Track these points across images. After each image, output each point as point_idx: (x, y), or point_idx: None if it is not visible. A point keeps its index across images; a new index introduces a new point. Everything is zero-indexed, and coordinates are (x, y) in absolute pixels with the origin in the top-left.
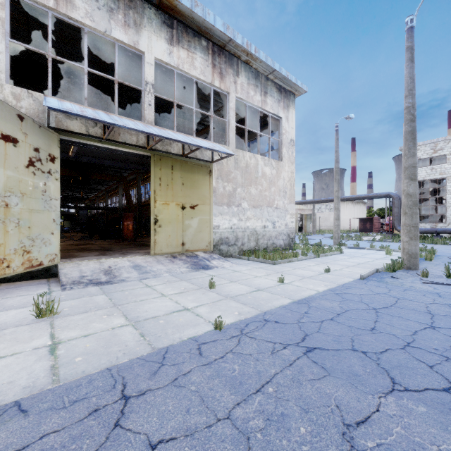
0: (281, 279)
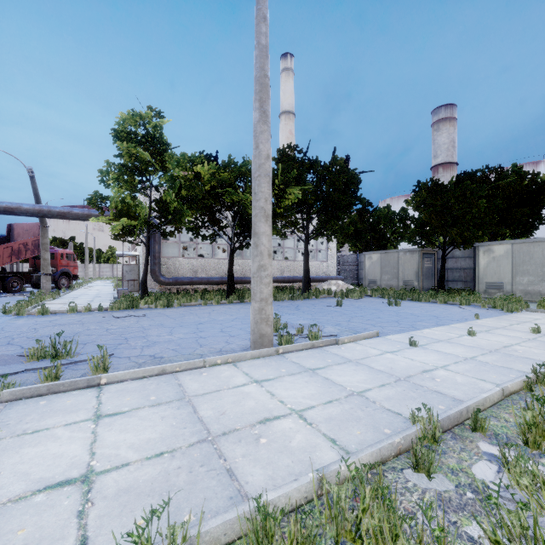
0: (471, 332)
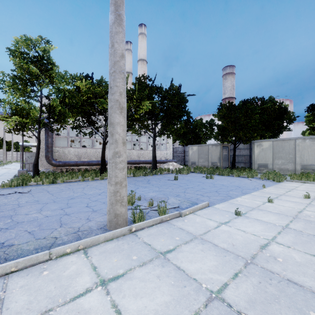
0: (270, 200)
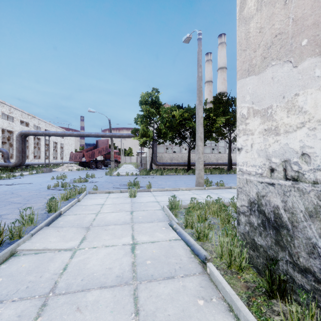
0: None
